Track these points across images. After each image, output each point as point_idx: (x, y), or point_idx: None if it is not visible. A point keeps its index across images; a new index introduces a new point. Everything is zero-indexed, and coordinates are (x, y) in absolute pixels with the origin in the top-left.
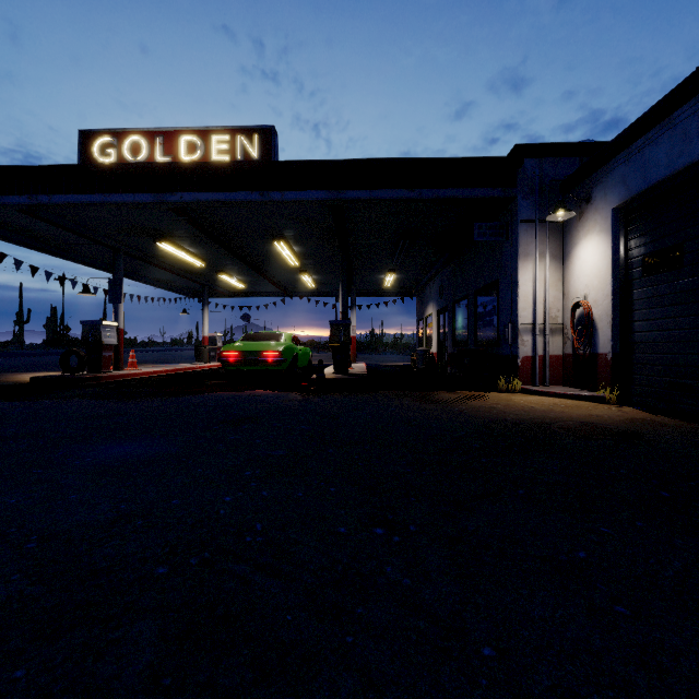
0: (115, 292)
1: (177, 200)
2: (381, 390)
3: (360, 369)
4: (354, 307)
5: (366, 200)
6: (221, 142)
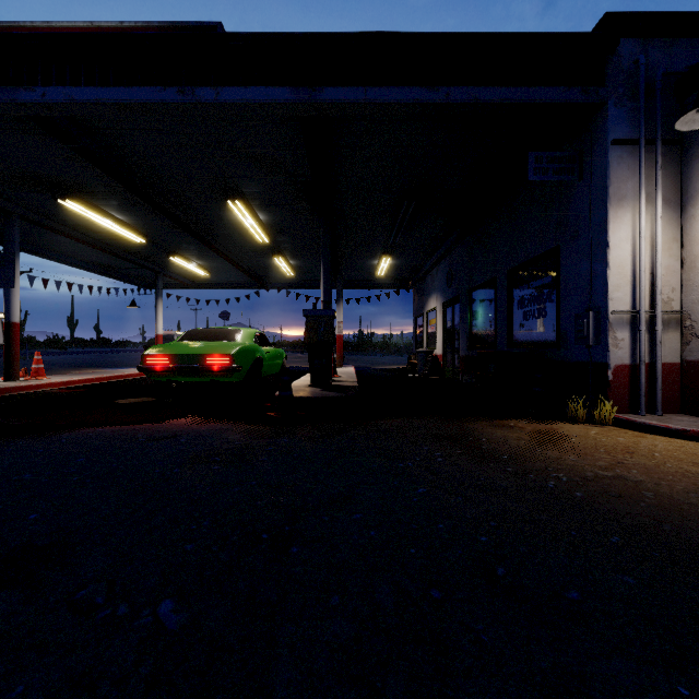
0: (5, 271)
1: (36, 99)
2: (382, 418)
3: (349, 378)
4: (341, 300)
5: (358, 105)
6: None
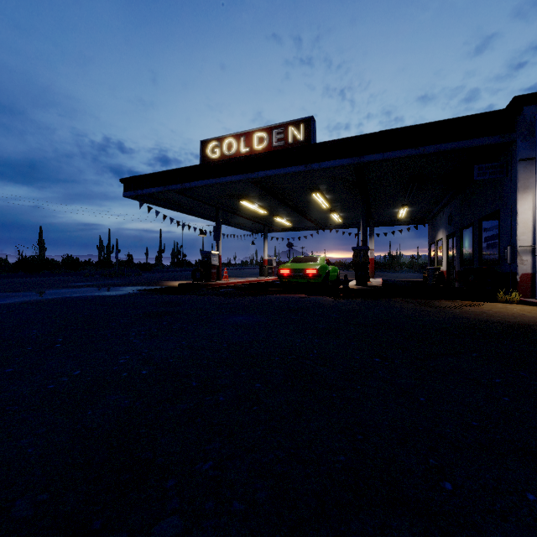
0: (217, 233)
1: (255, 177)
2: (392, 297)
3: (377, 283)
4: (372, 235)
5: (379, 160)
6: (278, 133)
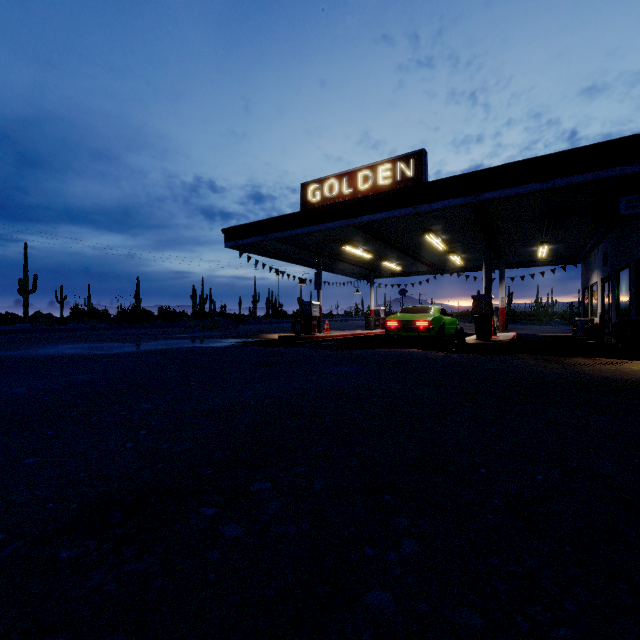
0: (317, 282)
1: (358, 222)
2: (516, 354)
3: (505, 337)
4: (503, 280)
5: (500, 198)
6: (385, 170)
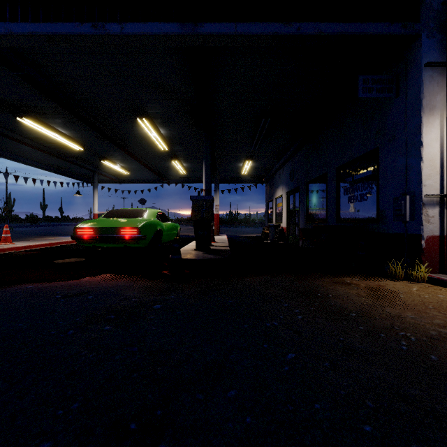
0: None
1: None
2: (248, 275)
3: (223, 243)
4: (217, 190)
5: (230, 37)
6: None
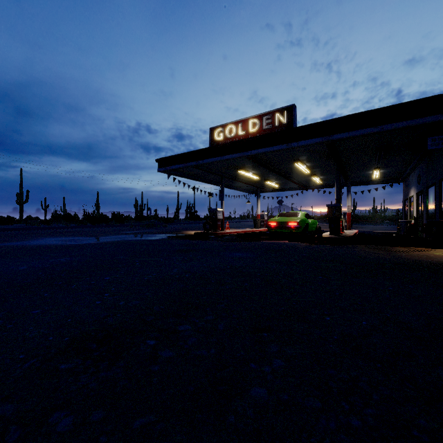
0: (221, 195)
1: (249, 154)
2: (357, 244)
3: (350, 233)
4: (349, 194)
5: (345, 138)
6: (267, 119)
